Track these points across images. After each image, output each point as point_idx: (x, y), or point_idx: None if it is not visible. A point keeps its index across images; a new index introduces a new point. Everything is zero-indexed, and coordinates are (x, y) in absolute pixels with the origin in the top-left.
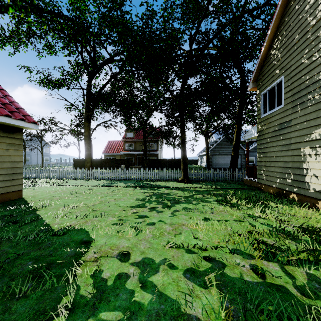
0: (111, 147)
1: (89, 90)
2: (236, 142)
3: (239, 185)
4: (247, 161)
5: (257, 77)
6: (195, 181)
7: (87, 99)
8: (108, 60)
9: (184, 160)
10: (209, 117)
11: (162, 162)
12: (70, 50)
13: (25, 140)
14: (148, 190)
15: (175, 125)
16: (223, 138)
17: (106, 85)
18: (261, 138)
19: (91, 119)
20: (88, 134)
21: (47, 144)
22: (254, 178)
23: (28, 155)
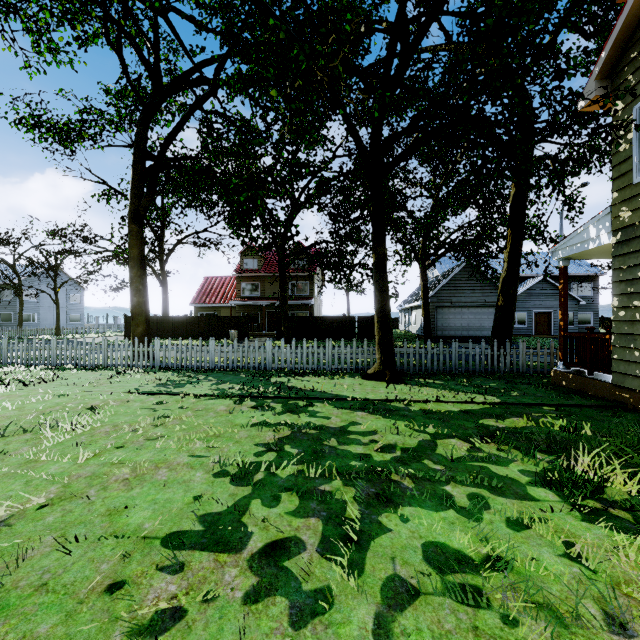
0: (210, 291)
1: (140, 143)
2: (510, 273)
3: (550, 392)
4: (561, 320)
5: (614, 61)
6: (412, 374)
7: (136, 167)
8: (190, 74)
9: (384, 319)
10: (436, 216)
11: (323, 324)
12: (82, 31)
13: (20, 275)
14: (277, 415)
15: (352, 242)
16: (460, 269)
17: (179, 128)
18: (636, 248)
19: (164, 227)
20: (139, 253)
21: (66, 282)
22: (591, 371)
23: (34, 308)
